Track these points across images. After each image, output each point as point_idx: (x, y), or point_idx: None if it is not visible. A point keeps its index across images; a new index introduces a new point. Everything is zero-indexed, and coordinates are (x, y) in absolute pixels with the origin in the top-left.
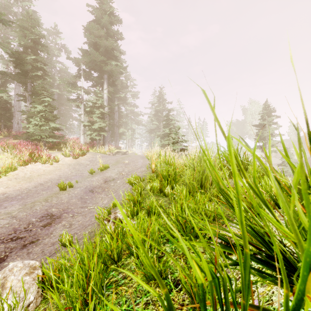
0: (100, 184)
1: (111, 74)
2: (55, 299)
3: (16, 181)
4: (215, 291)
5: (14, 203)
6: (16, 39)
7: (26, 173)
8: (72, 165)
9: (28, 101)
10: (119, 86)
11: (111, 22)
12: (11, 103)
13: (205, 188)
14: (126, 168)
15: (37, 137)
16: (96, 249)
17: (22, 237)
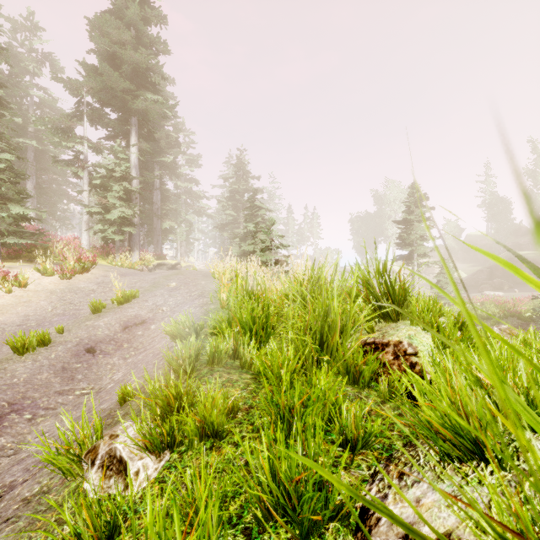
0: (113, 334)
1: (144, 116)
2: None
3: None
4: None
5: None
6: None
7: None
8: (57, 294)
9: None
10: (162, 142)
11: (144, 18)
12: None
13: (329, 347)
14: (171, 298)
15: None
16: None
17: None
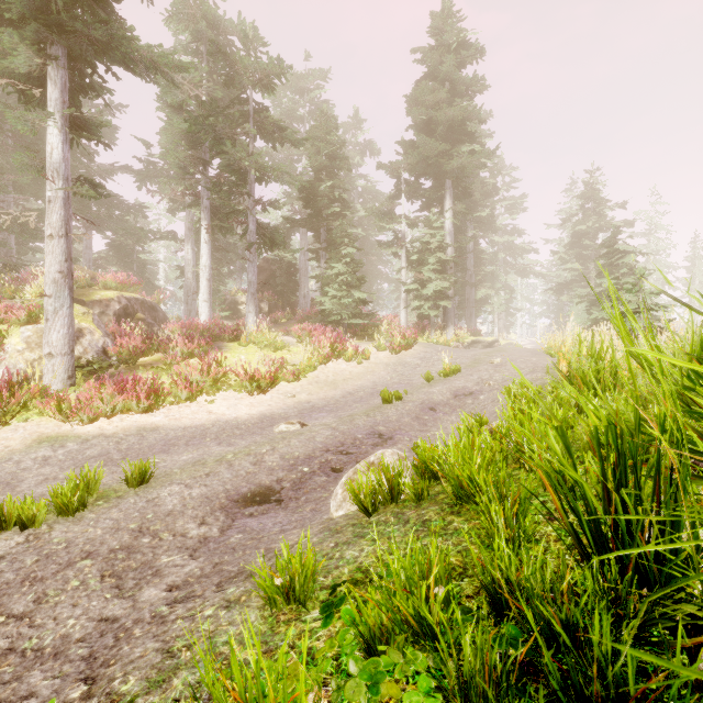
0: (446, 400)
1: (459, 174)
2: (454, 448)
3: (318, 386)
4: (610, 434)
5: (325, 415)
6: (301, 158)
7: (328, 376)
8: (391, 366)
9: (322, 259)
10: (476, 194)
11: (459, 63)
12: (296, 265)
13: None
14: (496, 373)
15: (336, 318)
16: (474, 445)
17: (352, 453)
